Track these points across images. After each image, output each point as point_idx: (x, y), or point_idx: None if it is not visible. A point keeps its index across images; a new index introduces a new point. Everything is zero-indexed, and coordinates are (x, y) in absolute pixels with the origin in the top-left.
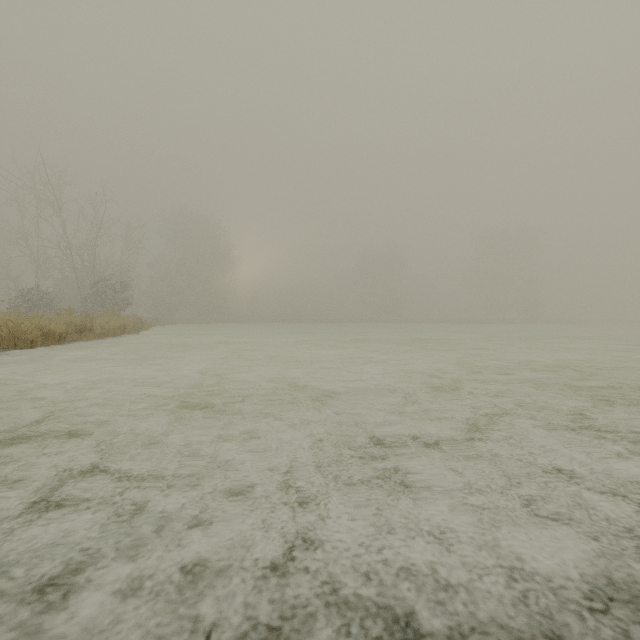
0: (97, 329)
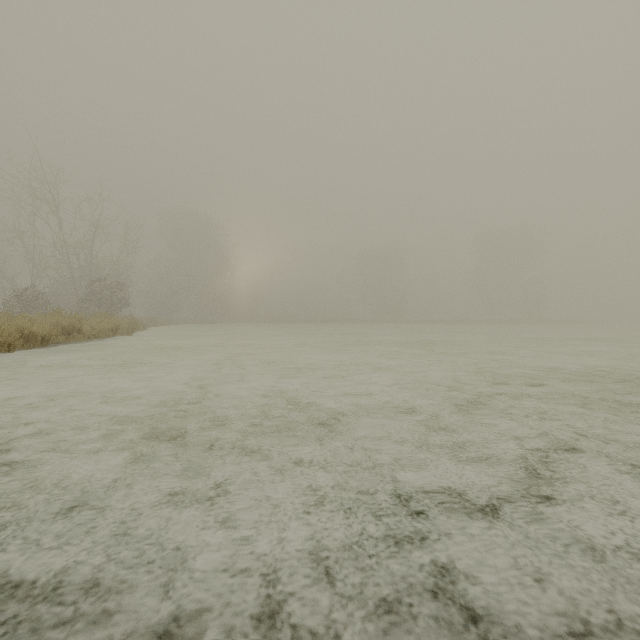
0: (87, 330)
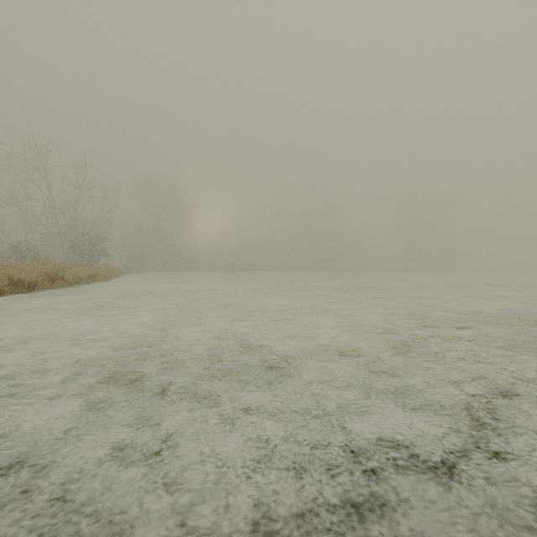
0: (69, 277)
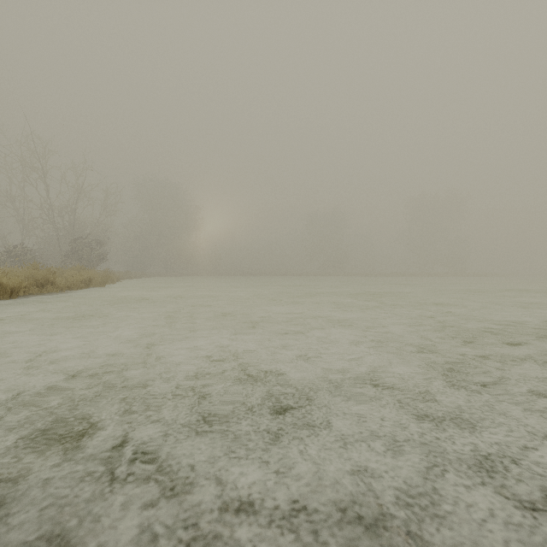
0: (61, 282)
